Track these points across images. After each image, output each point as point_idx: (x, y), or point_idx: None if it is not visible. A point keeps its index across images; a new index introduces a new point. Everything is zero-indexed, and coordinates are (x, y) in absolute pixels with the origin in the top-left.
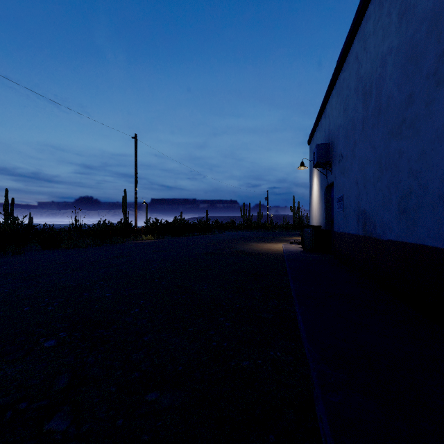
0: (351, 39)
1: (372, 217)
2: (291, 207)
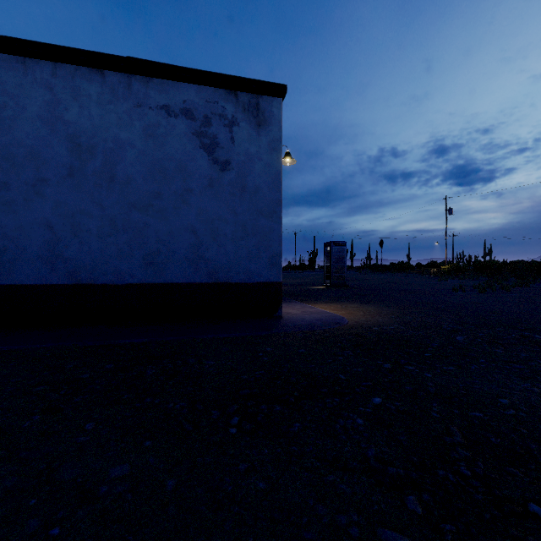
0: None
1: None
2: None
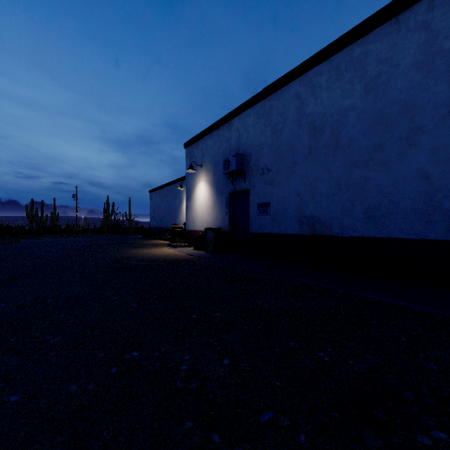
0: (292, 80)
1: (326, 221)
2: (104, 208)
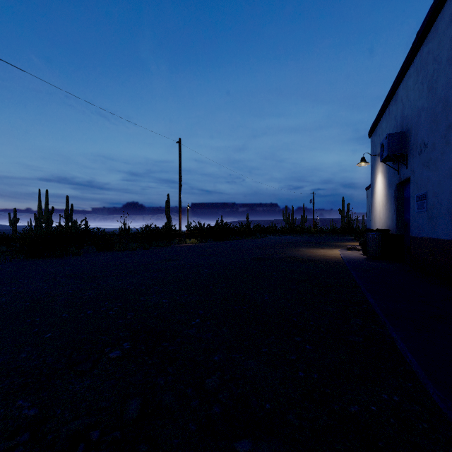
0: None
1: None
2: (339, 210)
